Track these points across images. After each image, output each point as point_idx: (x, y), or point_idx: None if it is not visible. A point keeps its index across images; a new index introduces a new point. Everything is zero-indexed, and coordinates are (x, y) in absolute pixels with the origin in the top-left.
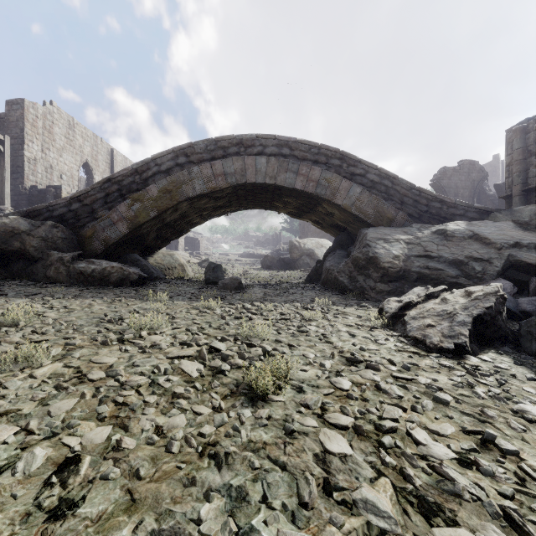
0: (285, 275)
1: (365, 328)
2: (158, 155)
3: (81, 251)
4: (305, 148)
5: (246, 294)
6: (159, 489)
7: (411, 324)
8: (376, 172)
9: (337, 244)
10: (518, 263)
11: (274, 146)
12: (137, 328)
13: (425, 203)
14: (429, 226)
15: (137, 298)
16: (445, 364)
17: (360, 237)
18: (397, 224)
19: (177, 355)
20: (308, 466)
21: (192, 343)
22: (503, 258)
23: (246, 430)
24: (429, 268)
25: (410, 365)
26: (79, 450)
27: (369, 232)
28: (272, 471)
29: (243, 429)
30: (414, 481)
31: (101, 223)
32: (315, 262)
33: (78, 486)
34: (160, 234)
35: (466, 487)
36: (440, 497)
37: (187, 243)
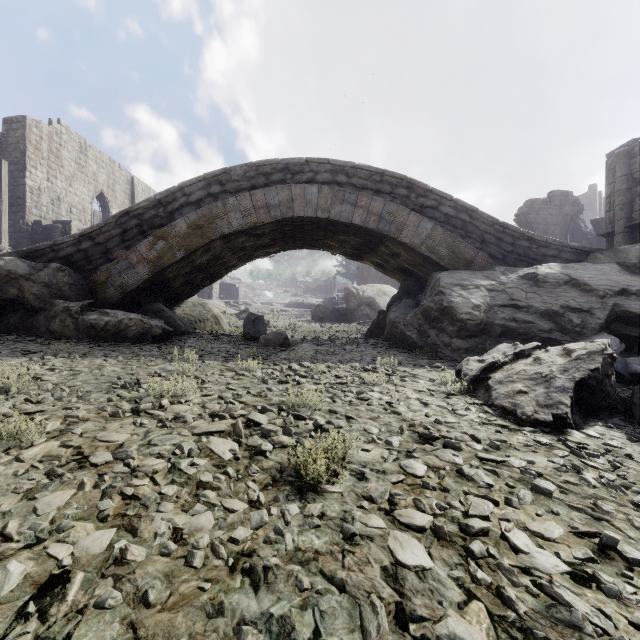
0: (340, 328)
1: (440, 395)
2: (187, 183)
3: (92, 300)
4: (365, 175)
5: (293, 352)
6: (173, 621)
7: (497, 390)
8: (451, 204)
9: (403, 292)
10: (626, 314)
11: (327, 173)
12: (157, 396)
13: (510, 241)
14: (515, 269)
15: (160, 357)
16: (543, 441)
17: (432, 283)
18: (476, 266)
19: (205, 431)
20: (375, 584)
21: (225, 415)
22: (607, 308)
23: (292, 534)
24: (516, 320)
25: (499, 442)
26: (70, 563)
27: (443, 276)
28: (327, 594)
29: (288, 531)
30: (516, 608)
31: (117, 265)
32: (376, 313)
33: (63, 617)
34: (189, 279)
35: (588, 615)
36: (552, 629)
37: (222, 290)
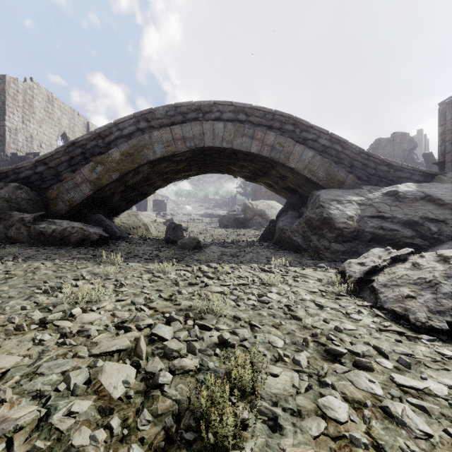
0: (240, 233)
1: (330, 295)
2: (120, 120)
3: (44, 212)
4: (260, 114)
5: (204, 253)
6: None
7: (384, 293)
8: (327, 137)
9: (288, 206)
10: None
11: (230, 112)
12: (72, 302)
13: (373, 166)
14: (378, 188)
15: (91, 260)
16: (449, 355)
17: (312, 198)
18: (347, 186)
19: (104, 351)
20: None
21: (130, 327)
22: None
23: None
24: (383, 228)
25: (405, 356)
26: None
27: (322, 193)
28: None
29: None
30: None
31: (65, 185)
32: (266, 221)
33: None
34: (124, 195)
35: None
36: None
37: (155, 204)
